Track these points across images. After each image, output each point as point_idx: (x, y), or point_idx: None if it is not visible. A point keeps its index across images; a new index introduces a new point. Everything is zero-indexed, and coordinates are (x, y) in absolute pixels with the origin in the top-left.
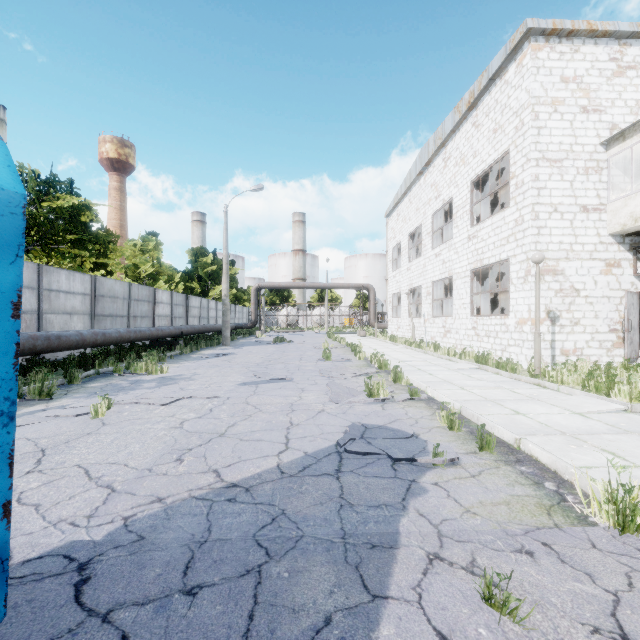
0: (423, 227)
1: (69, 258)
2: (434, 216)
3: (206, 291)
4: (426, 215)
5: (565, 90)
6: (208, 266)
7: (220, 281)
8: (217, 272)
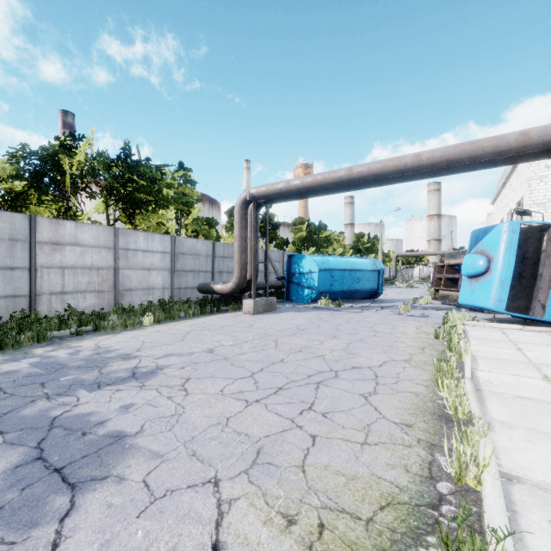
0: (504, 219)
1: (323, 252)
2: (508, 214)
3: None
4: (505, 213)
5: (547, 171)
6: (365, 243)
7: (372, 251)
8: (370, 247)
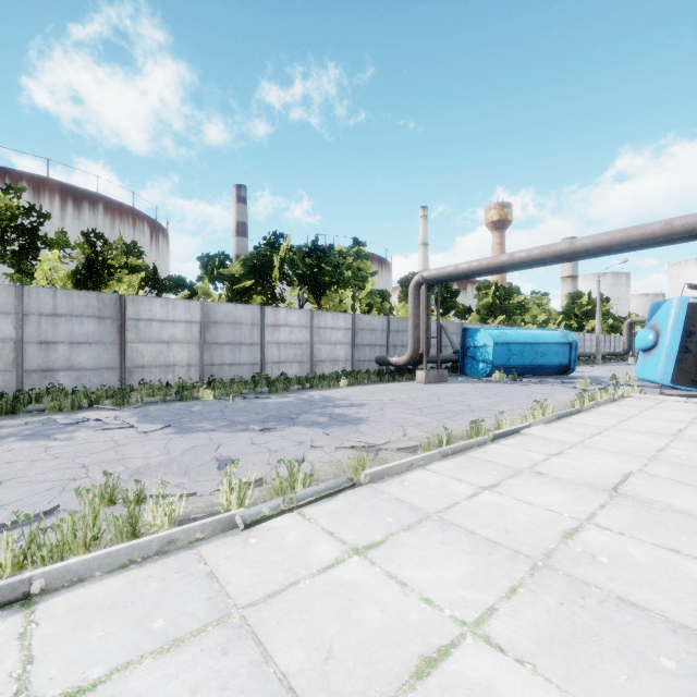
0: None
1: (515, 321)
2: None
3: (582, 327)
4: None
5: None
6: (583, 306)
7: (594, 316)
8: (591, 310)
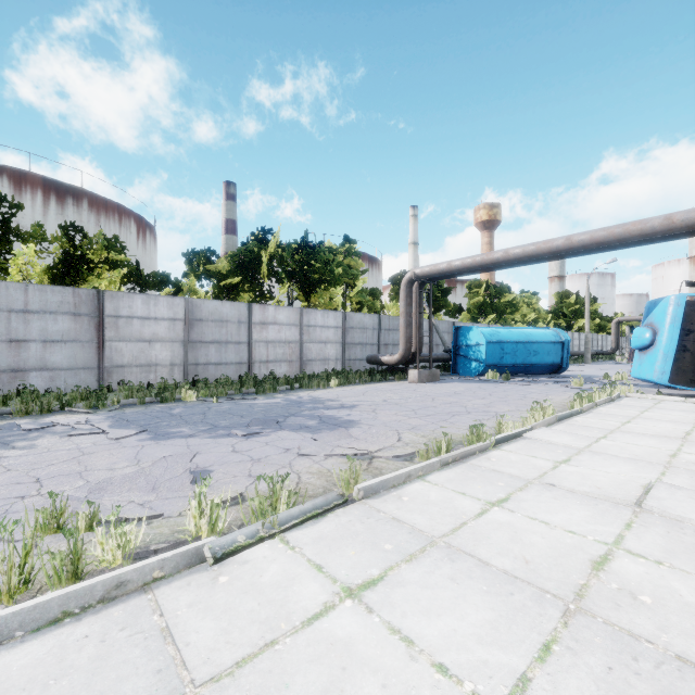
0: None
1: (506, 320)
2: None
3: (570, 326)
4: None
5: None
6: (571, 305)
7: (582, 316)
8: (579, 309)
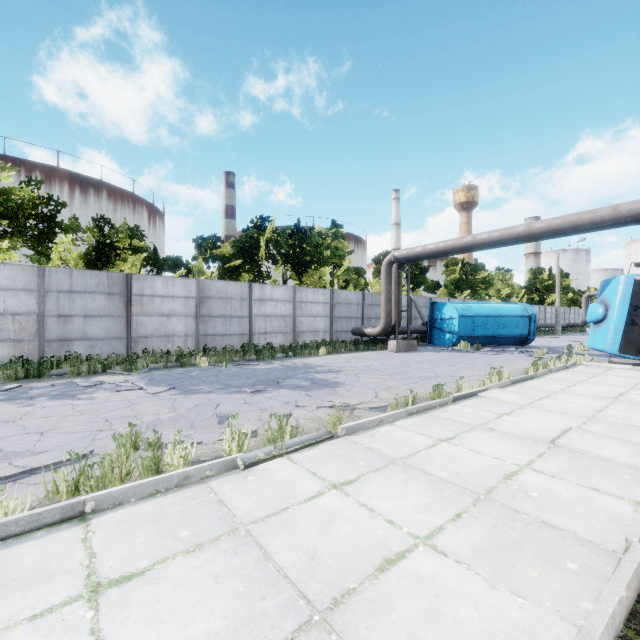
0: None
1: (480, 295)
2: None
3: (543, 300)
4: None
5: None
6: (544, 281)
7: (554, 291)
8: (552, 285)
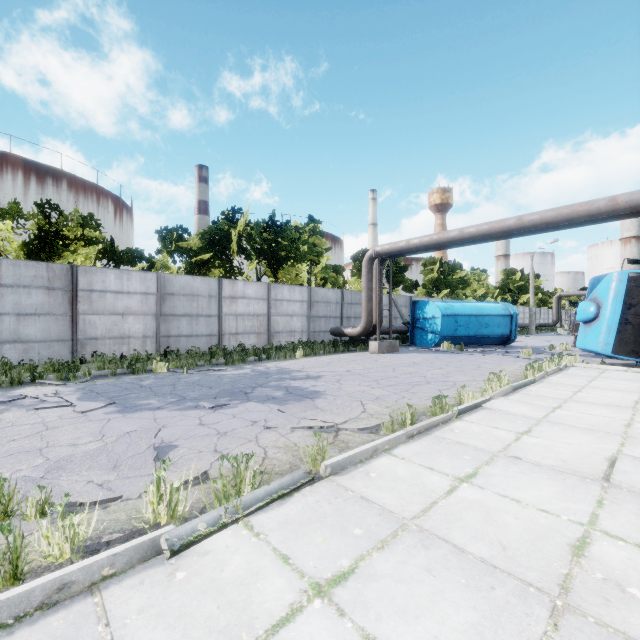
0: None
1: (458, 295)
2: None
3: (516, 300)
4: None
5: None
6: (517, 282)
7: (526, 291)
8: (524, 285)
